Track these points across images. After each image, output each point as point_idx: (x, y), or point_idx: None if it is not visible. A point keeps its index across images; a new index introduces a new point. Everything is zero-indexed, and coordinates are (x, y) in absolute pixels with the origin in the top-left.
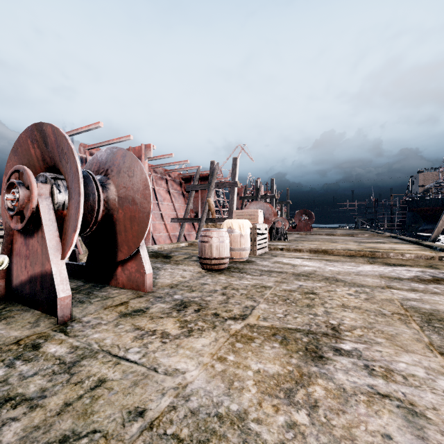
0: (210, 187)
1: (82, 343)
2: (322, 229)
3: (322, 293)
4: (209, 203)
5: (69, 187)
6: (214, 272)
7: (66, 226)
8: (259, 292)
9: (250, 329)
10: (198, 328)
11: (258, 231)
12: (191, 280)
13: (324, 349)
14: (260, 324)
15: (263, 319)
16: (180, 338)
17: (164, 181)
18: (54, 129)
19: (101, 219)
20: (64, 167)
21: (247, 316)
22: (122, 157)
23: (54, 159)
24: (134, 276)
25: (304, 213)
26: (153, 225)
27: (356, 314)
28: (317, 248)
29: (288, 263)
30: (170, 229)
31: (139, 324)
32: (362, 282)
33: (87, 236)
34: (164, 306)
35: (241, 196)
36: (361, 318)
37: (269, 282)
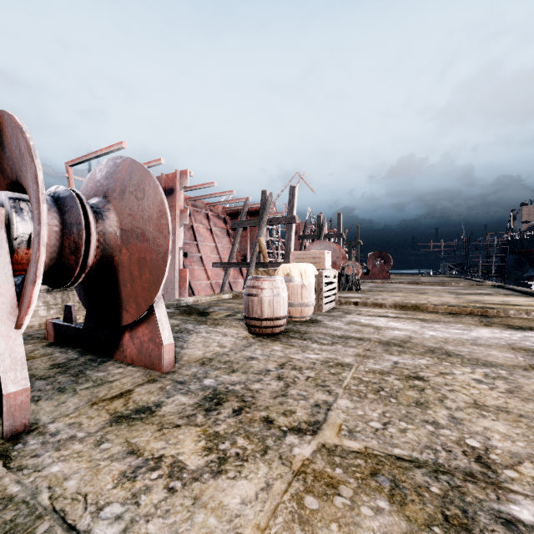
0: (261, 223)
1: (24, 487)
2: (401, 276)
3: (433, 379)
4: (260, 243)
5: (32, 212)
6: (265, 339)
7: (27, 274)
8: (333, 374)
9: (329, 459)
10: (236, 453)
11: (325, 279)
12: (233, 352)
13: (481, 519)
14: (344, 445)
15: (348, 433)
16: (202, 480)
17: (204, 217)
18: (7, 117)
19: (95, 263)
20: (26, 180)
21: (320, 424)
22: (128, 170)
23: (15, 170)
24: (146, 347)
25: (379, 256)
26: (191, 270)
27: (506, 425)
28: (404, 302)
29: (369, 325)
30: (212, 276)
31: (137, 440)
32: (488, 357)
33: (82, 287)
34: (186, 402)
35: (299, 235)
36: (520, 433)
37: (347, 356)
